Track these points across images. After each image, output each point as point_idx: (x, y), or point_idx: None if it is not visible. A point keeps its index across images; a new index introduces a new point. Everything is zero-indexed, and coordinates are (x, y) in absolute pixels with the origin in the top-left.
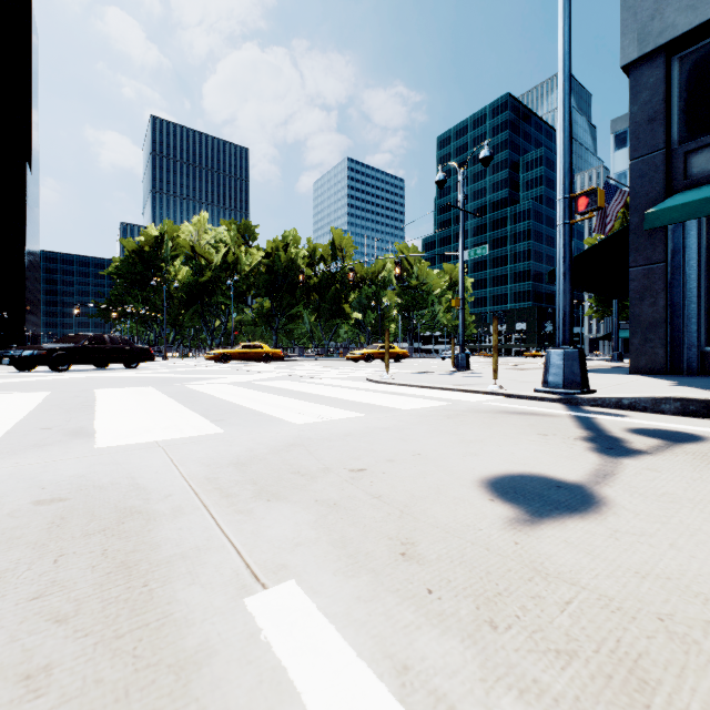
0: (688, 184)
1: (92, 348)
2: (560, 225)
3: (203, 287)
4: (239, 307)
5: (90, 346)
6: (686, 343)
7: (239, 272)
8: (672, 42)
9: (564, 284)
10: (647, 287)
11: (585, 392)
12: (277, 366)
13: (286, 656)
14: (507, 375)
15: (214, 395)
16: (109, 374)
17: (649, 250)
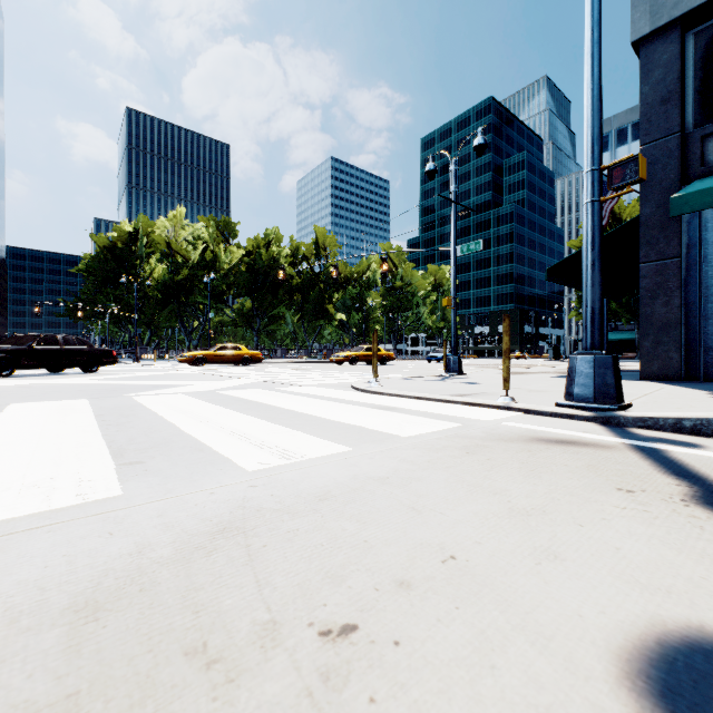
0: (705, 171)
1: (42, 351)
2: (588, 203)
3: (179, 286)
4: (218, 307)
5: (39, 348)
6: (702, 346)
7: (218, 270)
8: (689, 14)
9: (593, 275)
10: (660, 285)
11: (621, 407)
12: (255, 370)
13: None
14: None
15: (157, 413)
16: (55, 380)
17: (662, 243)
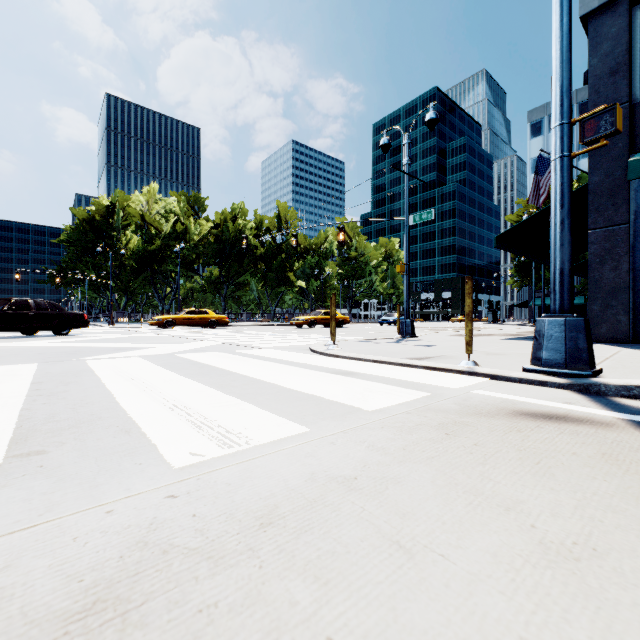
0: None
1: (13, 314)
2: (557, 159)
3: (153, 255)
4: (188, 275)
5: (10, 312)
6: None
7: (188, 241)
8: None
9: (562, 234)
10: (608, 250)
11: (595, 373)
12: (220, 332)
13: None
14: (460, 343)
15: (102, 379)
16: (20, 343)
17: (611, 210)
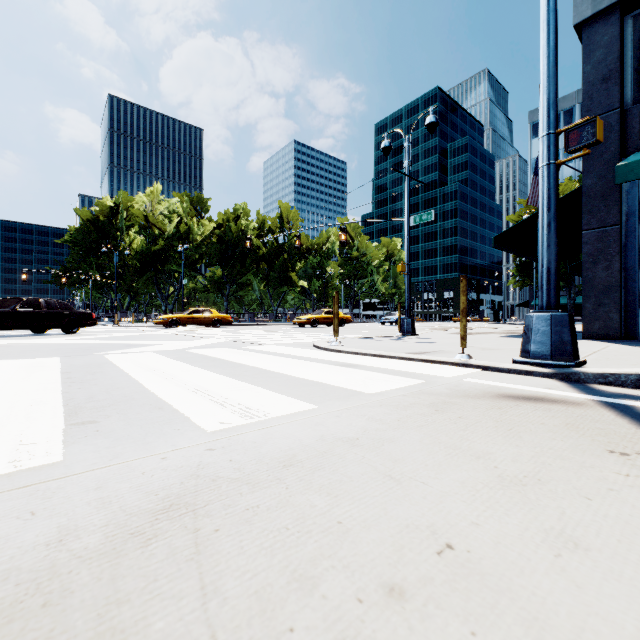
0: None
1: (25, 313)
2: (544, 166)
3: (156, 255)
4: (191, 275)
5: (22, 311)
6: None
7: (191, 241)
8: None
9: (549, 236)
10: (601, 251)
11: (578, 364)
12: (225, 331)
13: None
14: (458, 340)
15: (124, 370)
16: (35, 340)
17: (603, 212)
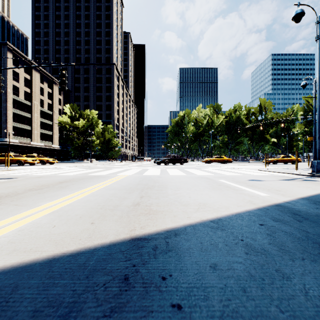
0: None
1: (173, 159)
2: (317, 122)
3: (199, 134)
4: (213, 140)
5: (172, 158)
6: None
7: (213, 126)
8: None
9: (318, 140)
10: None
11: None
12: (229, 165)
13: (221, 180)
14: None
15: (210, 171)
16: (179, 166)
17: None
